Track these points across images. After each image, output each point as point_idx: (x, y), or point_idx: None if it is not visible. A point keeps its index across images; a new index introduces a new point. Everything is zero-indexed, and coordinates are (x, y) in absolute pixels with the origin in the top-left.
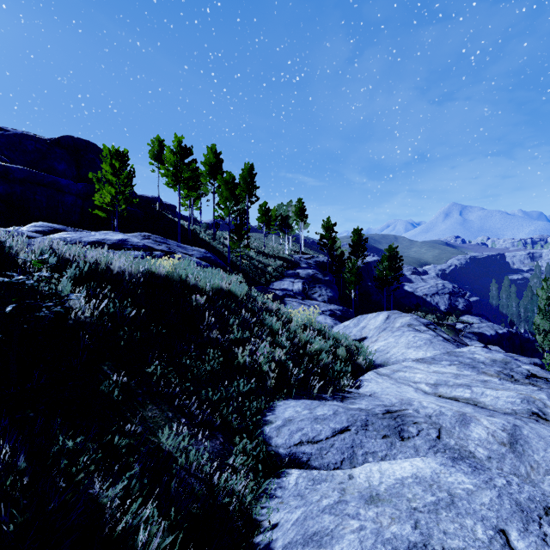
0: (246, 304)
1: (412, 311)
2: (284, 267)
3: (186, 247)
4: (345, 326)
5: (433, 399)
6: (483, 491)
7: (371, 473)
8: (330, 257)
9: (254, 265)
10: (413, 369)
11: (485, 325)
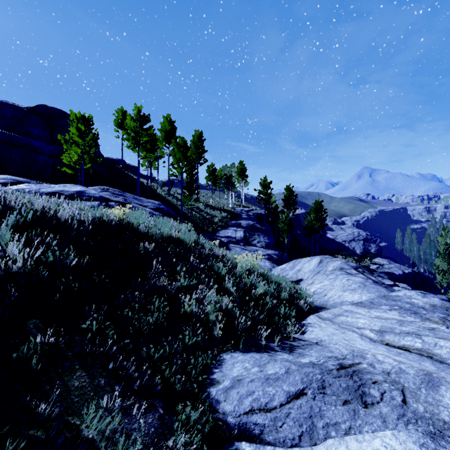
0: (194, 251)
1: (334, 255)
2: (228, 218)
3: (142, 199)
4: (281, 268)
5: (384, 349)
6: None
7: None
8: (266, 210)
9: (203, 216)
10: (354, 313)
11: (394, 266)
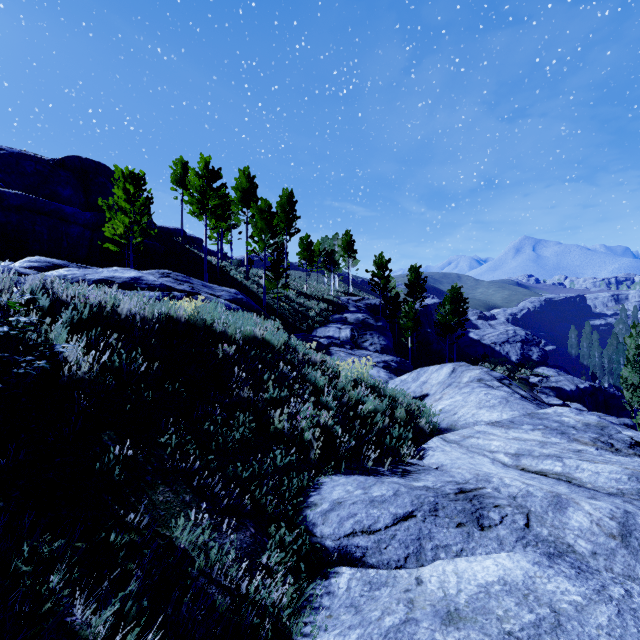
0: (284, 355)
1: (478, 362)
2: (330, 311)
3: (213, 286)
4: (401, 380)
5: (516, 473)
6: (597, 605)
7: (445, 575)
8: (383, 299)
9: (294, 308)
10: (488, 434)
11: (564, 378)
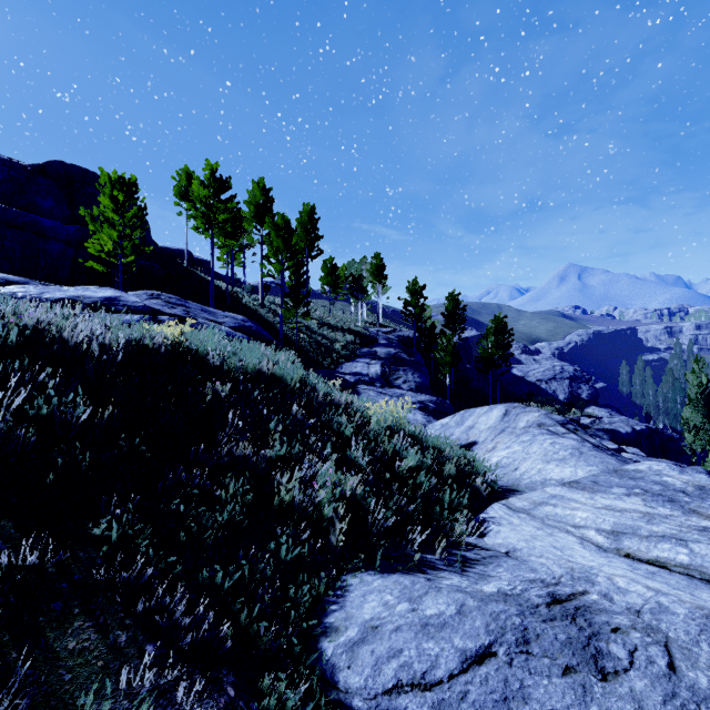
0: (299, 396)
1: (524, 402)
2: (357, 344)
3: (216, 312)
4: (442, 424)
5: (624, 565)
6: None
7: None
8: (417, 330)
9: (316, 340)
10: (568, 500)
11: (618, 419)
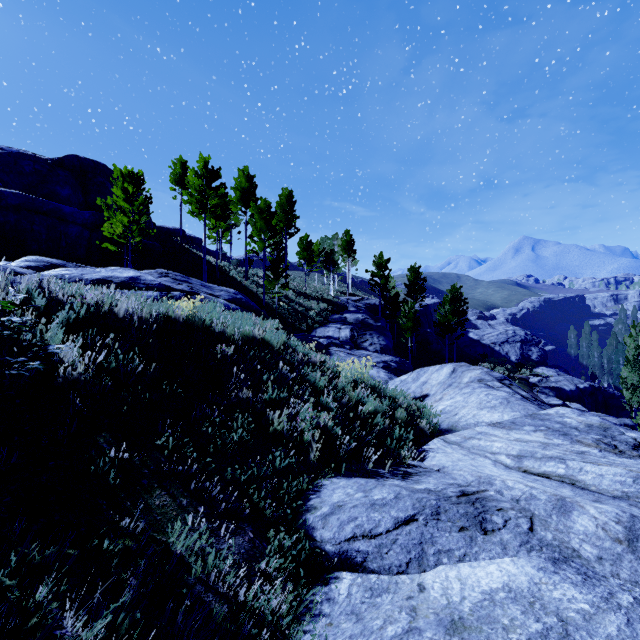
0: (283, 356)
1: (478, 362)
2: (329, 311)
3: (212, 286)
4: (401, 380)
5: (518, 476)
6: (605, 614)
7: (448, 581)
8: (383, 299)
9: (294, 308)
10: (490, 435)
11: (564, 378)
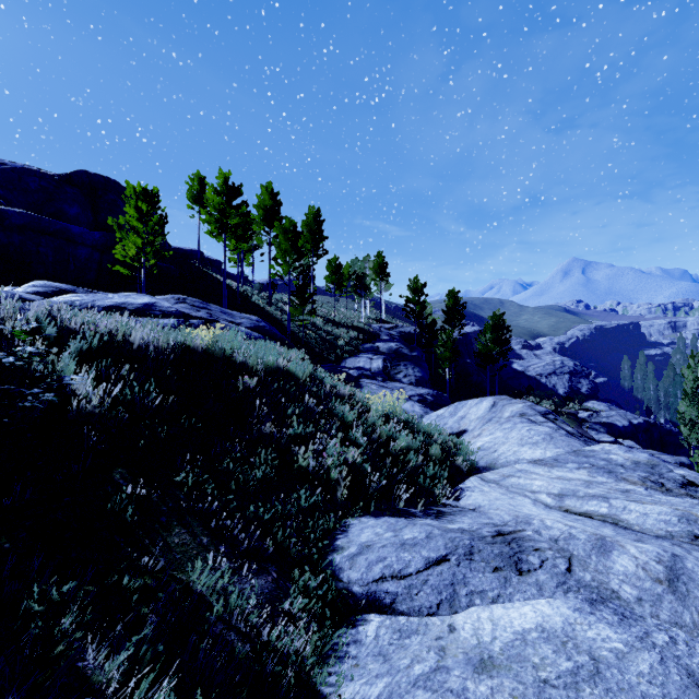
0: (310, 388)
1: (522, 396)
2: (360, 340)
3: (233, 313)
4: (438, 415)
5: (558, 515)
6: (638, 653)
7: (480, 622)
8: (418, 327)
9: (322, 336)
10: (530, 473)
11: (616, 413)
